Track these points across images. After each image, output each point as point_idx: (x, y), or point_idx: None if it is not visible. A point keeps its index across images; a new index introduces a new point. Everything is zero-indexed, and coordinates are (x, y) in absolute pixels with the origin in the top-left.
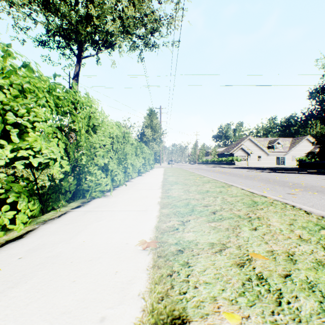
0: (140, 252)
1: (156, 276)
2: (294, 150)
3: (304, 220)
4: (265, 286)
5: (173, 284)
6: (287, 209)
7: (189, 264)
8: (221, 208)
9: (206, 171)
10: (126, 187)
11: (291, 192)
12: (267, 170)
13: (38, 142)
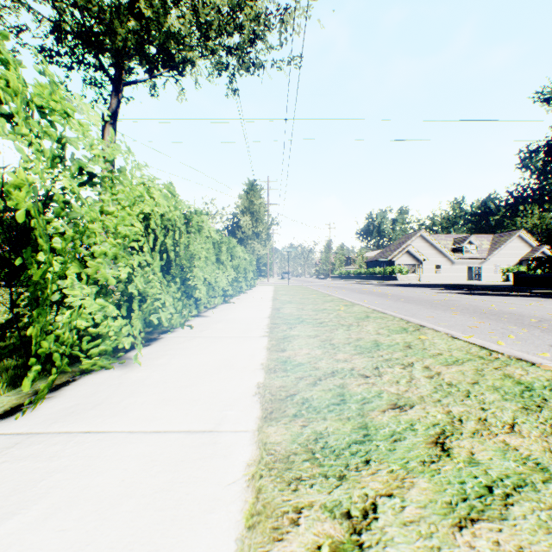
0: None
1: None
2: (498, 255)
3: None
4: None
5: None
6: None
7: None
8: (452, 420)
9: (351, 292)
10: (189, 331)
11: None
12: (461, 291)
13: None
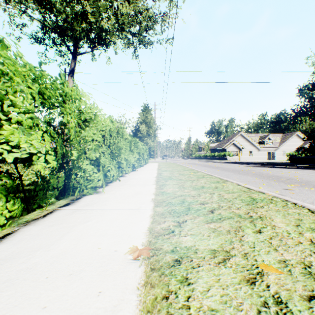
0: (131, 263)
1: (149, 299)
2: (284, 145)
3: (311, 220)
4: (288, 314)
5: (170, 312)
6: (289, 207)
7: (189, 281)
8: (219, 206)
9: (199, 166)
10: (120, 182)
11: (287, 187)
12: (259, 165)
13: (16, 135)
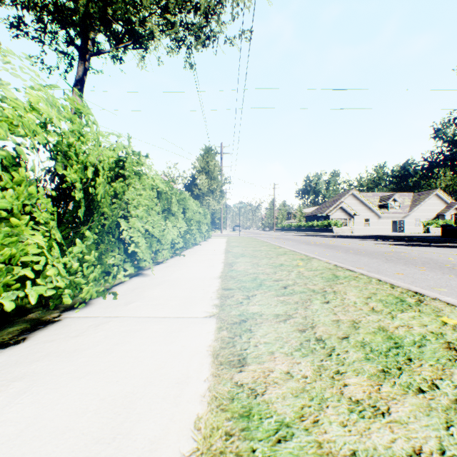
0: None
1: None
2: (418, 211)
3: None
4: None
5: None
6: None
7: None
8: None
9: (297, 243)
10: (110, 303)
11: None
12: (397, 242)
13: None
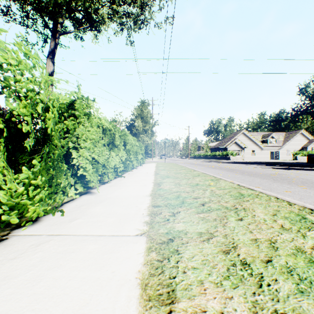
0: None
1: None
2: (288, 144)
3: None
4: None
5: None
6: None
7: None
8: None
9: (206, 167)
10: (56, 220)
11: None
12: (277, 166)
13: None
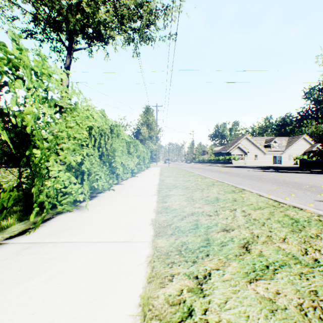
0: None
1: None
2: (291, 149)
3: None
4: None
5: None
6: None
7: None
8: (253, 236)
9: (205, 170)
10: (113, 192)
11: (318, 198)
12: (269, 170)
13: None
